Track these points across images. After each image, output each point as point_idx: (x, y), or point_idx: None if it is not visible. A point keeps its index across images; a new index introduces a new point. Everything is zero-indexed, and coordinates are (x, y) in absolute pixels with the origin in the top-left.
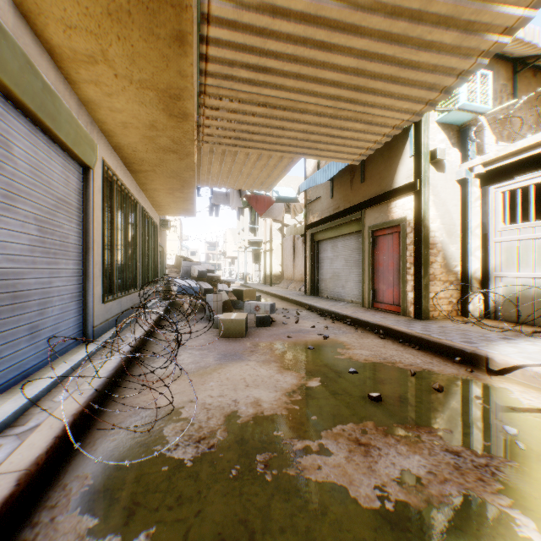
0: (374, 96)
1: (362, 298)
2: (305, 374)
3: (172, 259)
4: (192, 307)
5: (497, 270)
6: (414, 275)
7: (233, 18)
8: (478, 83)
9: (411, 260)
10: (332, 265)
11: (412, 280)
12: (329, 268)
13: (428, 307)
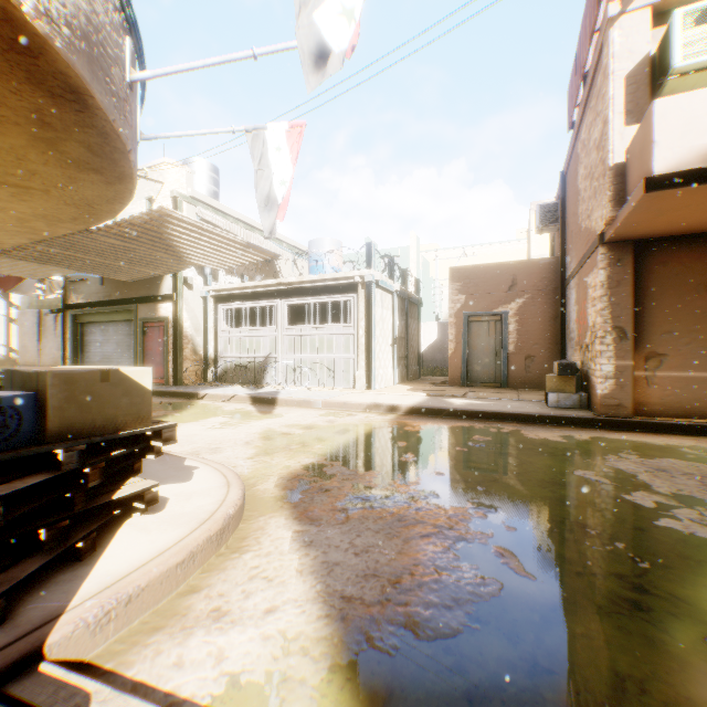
0: (141, 266)
1: None
2: None
3: None
4: None
5: (222, 353)
6: (174, 357)
7: (70, 241)
8: None
9: (172, 347)
10: (103, 349)
11: (173, 360)
12: (99, 351)
13: (183, 377)
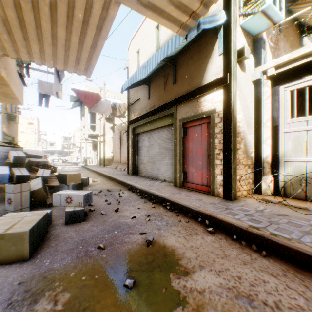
0: None
1: (174, 179)
2: None
3: (30, 147)
4: None
5: (286, 155)
6: (224, 160)
7: None
8: None
9: (220, 147)
10: (149, 152)
11: (222, 164)
12: (146, 154)
13: (236, 188)
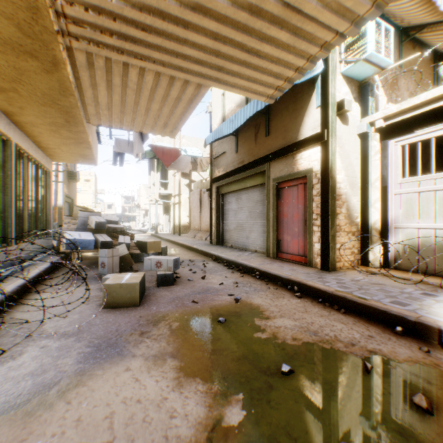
0: None
1: (266, 249)
2: (218, 386)
3: None
4: (90, 261)
5: (397, 221)
6: (321, 227)
7: None
8: (383, 36)
9: (317, 211)
10: (236, 217)
11: (319, 231)
12: (233, 219)
13: (335, 258)
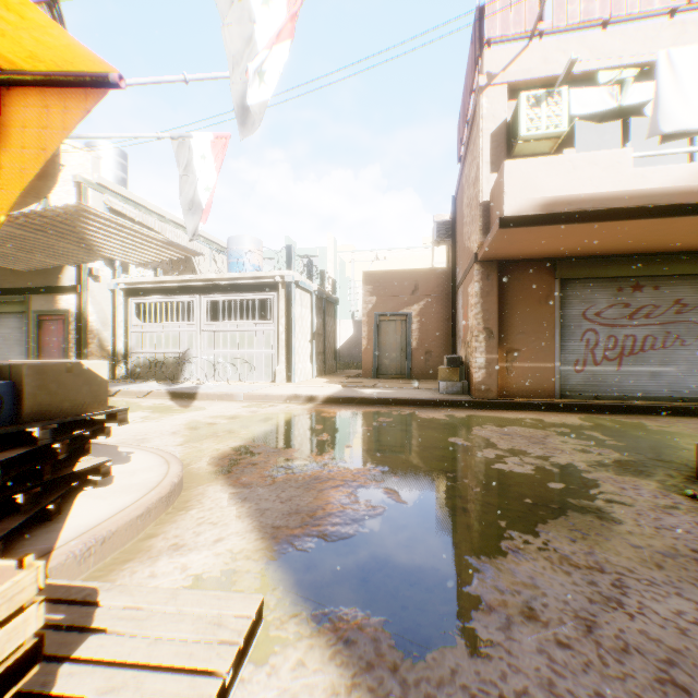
0: (43, 256)
1: None
2: None
3: None
4: None
5: (134, 349)
6: (78, 353)
7: None
8: None
9: (75, 342)
10: None
11: (77, 356)
12: None
13: None
